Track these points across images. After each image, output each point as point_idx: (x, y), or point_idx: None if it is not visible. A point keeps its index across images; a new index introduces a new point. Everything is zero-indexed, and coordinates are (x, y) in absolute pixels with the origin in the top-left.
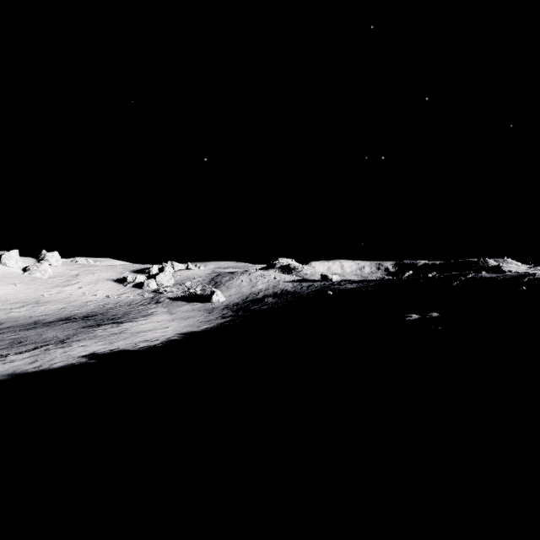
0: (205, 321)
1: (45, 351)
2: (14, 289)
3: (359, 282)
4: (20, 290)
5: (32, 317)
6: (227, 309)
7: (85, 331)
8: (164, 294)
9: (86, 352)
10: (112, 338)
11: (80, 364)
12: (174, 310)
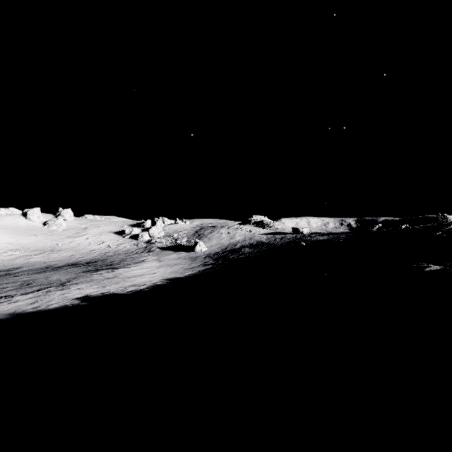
0: (188, 268)
1: (47, 292)
2: (35, 239)
3: (329, 234)
4: (40, 240)
5: (46, 262)
6: (208, 257)
7: (84, 275)
8: (155, 245)
9: (80, 294)
10: (106, 282)
11: (72, 306)
12: (162, 258)
